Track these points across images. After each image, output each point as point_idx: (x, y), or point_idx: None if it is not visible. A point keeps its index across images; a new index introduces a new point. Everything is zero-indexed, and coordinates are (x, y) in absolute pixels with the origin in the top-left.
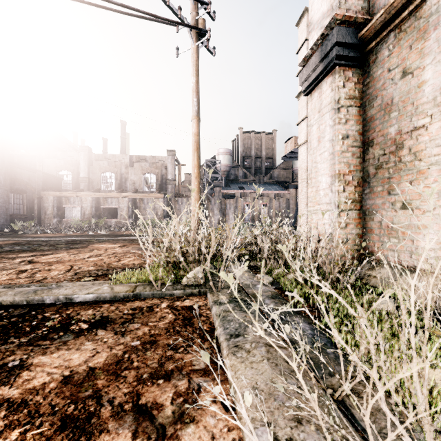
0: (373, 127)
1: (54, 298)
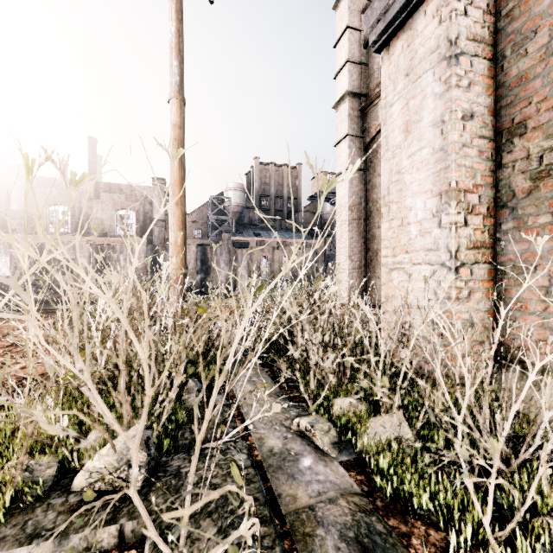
0: (524, 95)
1: None
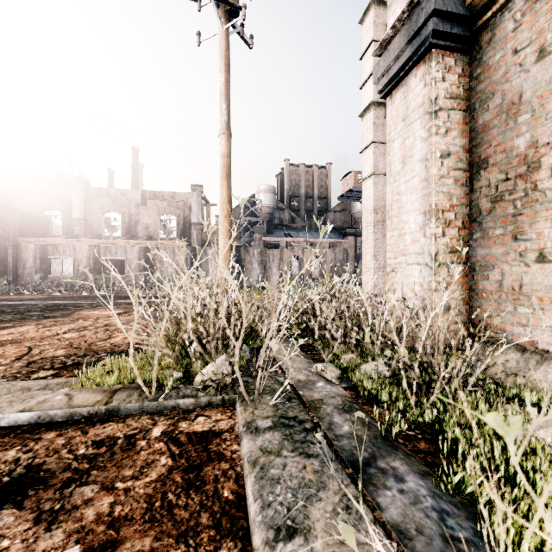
0: (487, 139)
1: None
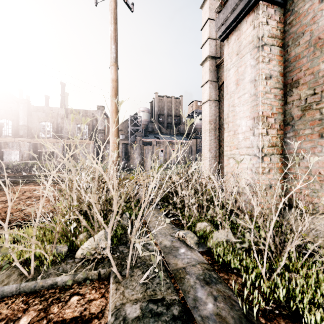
0: (298, 66)
1: None
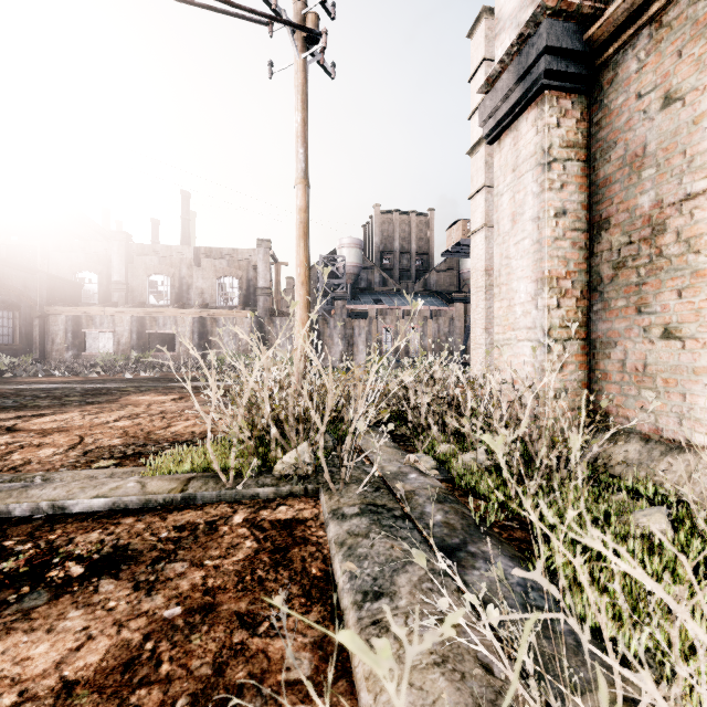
0: (608, 195)
1: (29, 506)
